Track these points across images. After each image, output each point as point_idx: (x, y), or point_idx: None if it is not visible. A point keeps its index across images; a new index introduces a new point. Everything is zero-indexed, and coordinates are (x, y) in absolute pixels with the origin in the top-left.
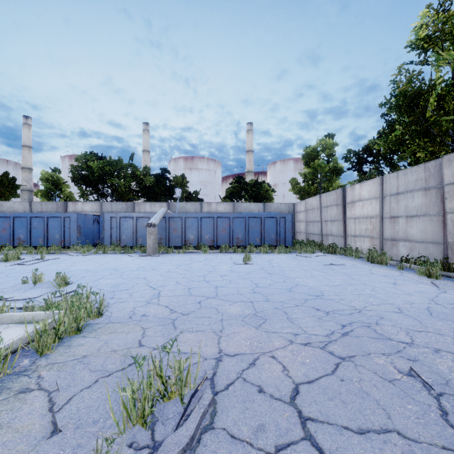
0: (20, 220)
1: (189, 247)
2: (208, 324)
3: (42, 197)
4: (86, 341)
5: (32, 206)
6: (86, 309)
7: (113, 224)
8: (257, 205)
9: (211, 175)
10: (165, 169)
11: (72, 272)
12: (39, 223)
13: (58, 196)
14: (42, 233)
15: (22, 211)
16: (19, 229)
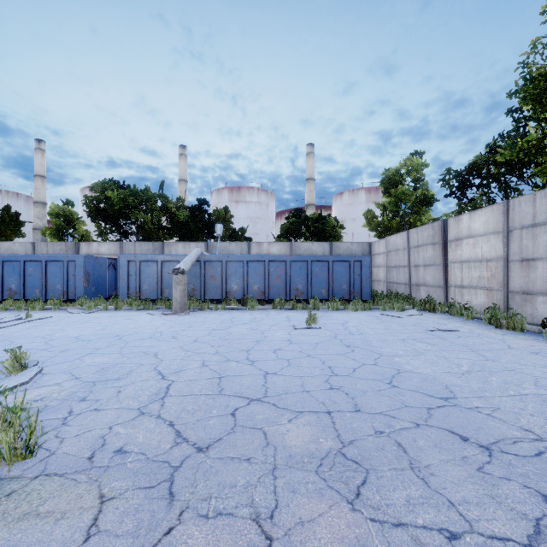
0: (12, 266)
1: (231, 302)
2: (244, 486)
3: (51, 236)
4: None
5: (36, 248)
6: None
7: (132, 270)
8: (322, 245)
9: (263, 209)
10: (203, 200)
11: (53, 342)
12: (35, 268)
13: (71, 235)
14: (40, 281)
15: (23, 253)
16: (10, 277)
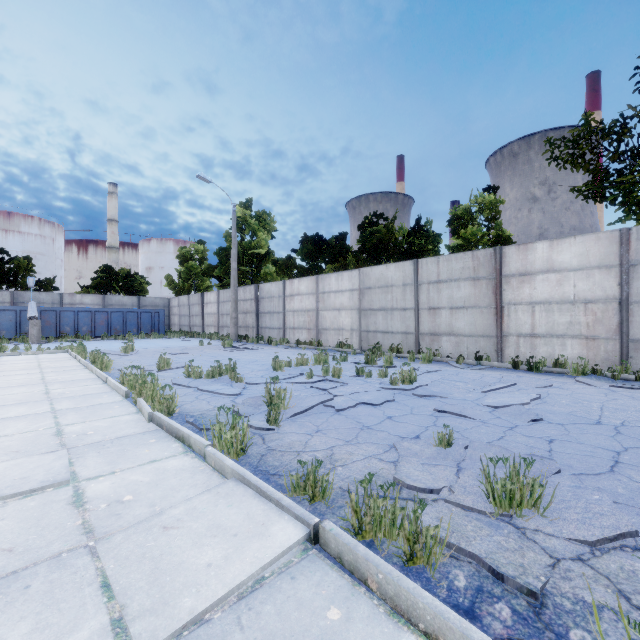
0: None
1: (69, 337)
2: None
3: None
4: None
5: None
6: None
7: None
8: (131, 298)
9: (47, 244)
10: (2, 250)
11: None
12: None
13: None
14: None
15: None
16: None
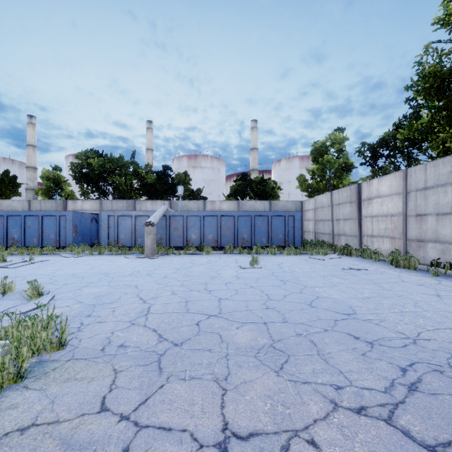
0: (14, 219)
1: (191, 248)
2: (207, 364)
3: (42, 196)
4: (24, 398)
5: (31, 205)
6: (40, 339)
7: (111, 223)
8: (263, 203)
9: (215, 173)
10: (167, 166)
11: (56, 278)
12: (33, 222)
13: (59, 194)
14: (37, 232)
15: (21, 209)
16: (13, 228)
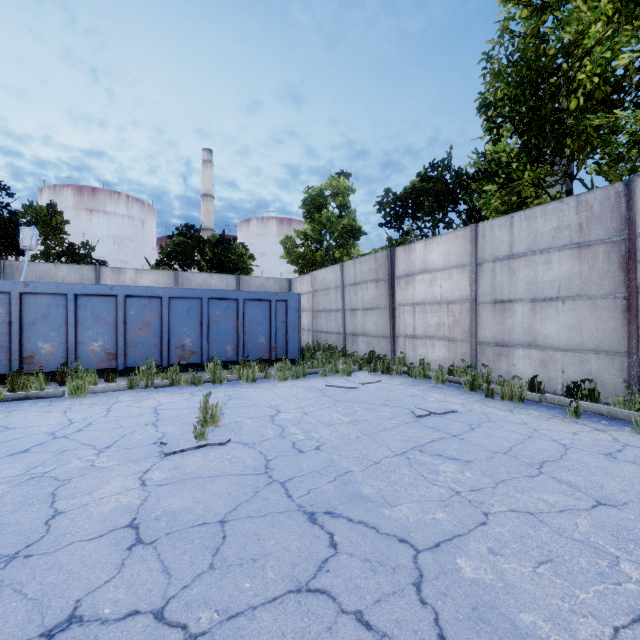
0: None
1: (29, 380)
2: None
3: None
4: None
5: None
6: None
7: None
8: (225, 279)
9: (136, 227)
10: None
11: None
12: None
13: None
14: None
15: None
16: None
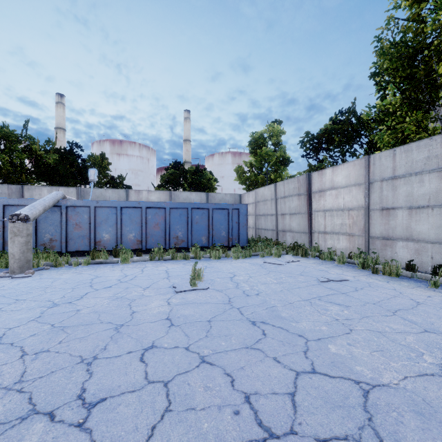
0: None
1: (100, 254)
2: None
3: None
4: None
5: None
6: None
7: None
8: (199, 195)
9: (144, 163)
10: (76, 144)
11: None
12: None
13: None
14: None
15: None
16: None
